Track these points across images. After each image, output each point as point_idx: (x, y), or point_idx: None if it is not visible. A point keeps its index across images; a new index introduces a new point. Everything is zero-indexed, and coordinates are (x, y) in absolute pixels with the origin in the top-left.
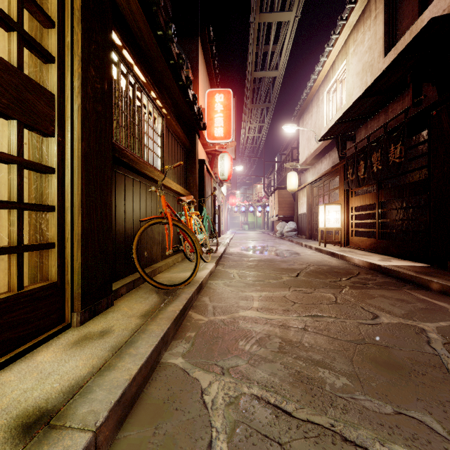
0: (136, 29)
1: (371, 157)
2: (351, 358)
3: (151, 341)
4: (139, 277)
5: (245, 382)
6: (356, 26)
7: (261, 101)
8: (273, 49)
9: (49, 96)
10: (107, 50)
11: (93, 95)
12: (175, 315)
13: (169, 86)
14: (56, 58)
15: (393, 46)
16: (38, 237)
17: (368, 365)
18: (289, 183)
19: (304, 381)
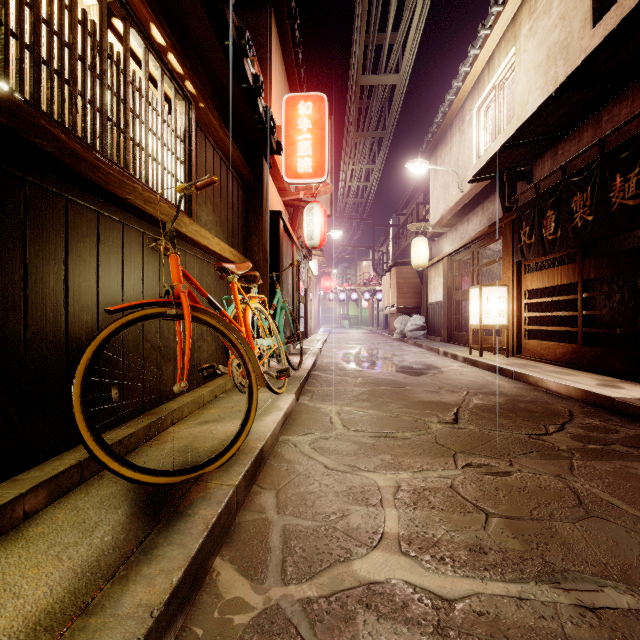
0: None
1: (570, 202)
2: None
3: None
4: None
5: None
6: None
7: (371, 127)
8: (392, 40)
9: None
10: None
11: None
12: None
13: (202, 42)
14: None
15: (610, 6)
16: None
17: None
18: (415, 254)
19: None
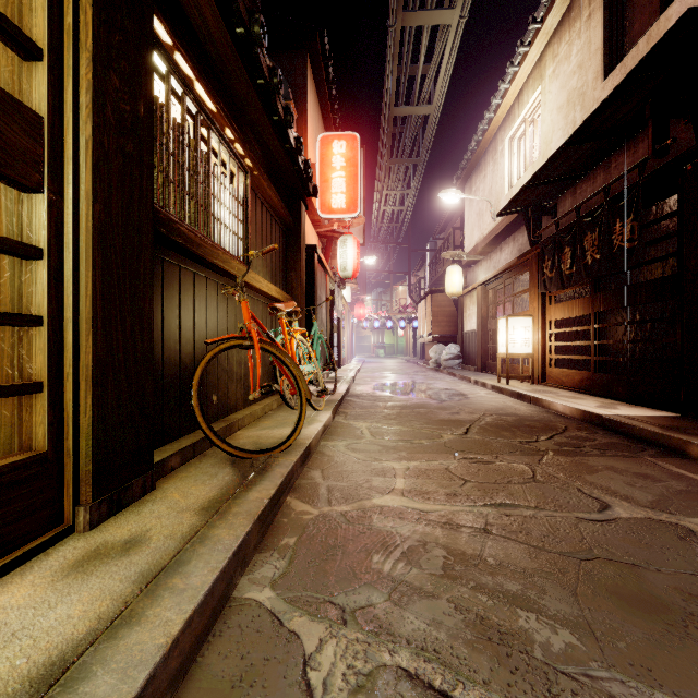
0: (199, 22)
1: (583, 241)
2: (574, 590)
3: (214, 560)
4: (204, 437)
5: (384, 640)
6: (557, 32)
7: (405, 154)
8: (425, 71)
9: (31, 119)
10: (145, 48)
11: (116, 122)
12: (261, 507)
13: (256, 123)
14: (45, 52)
15: (618, 62)
16: (16, 372)
17: (606, 603)
18: (449, 283)
19: (493, 638)
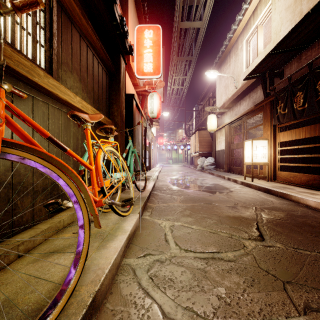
0: None
1: (315, 85)
2: None
3: None
4: None
5: None
6: None
7: (185, 54)
8: (198, 3)
9: None
10: None
11: None
12: None
13: None
14: None
15: None
16: None
17: None
18: (209, 124)
19: None
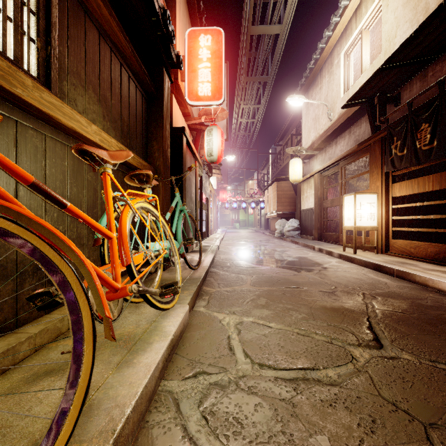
0: None
1: None
2: None
3: None
4: None
5: None
6: None
7: (258, 73)
8: None
9: None
10: None
11: None
12: None
13: None
14: None
15: None
16: None
17: None
18: (292, 171)
19: None
